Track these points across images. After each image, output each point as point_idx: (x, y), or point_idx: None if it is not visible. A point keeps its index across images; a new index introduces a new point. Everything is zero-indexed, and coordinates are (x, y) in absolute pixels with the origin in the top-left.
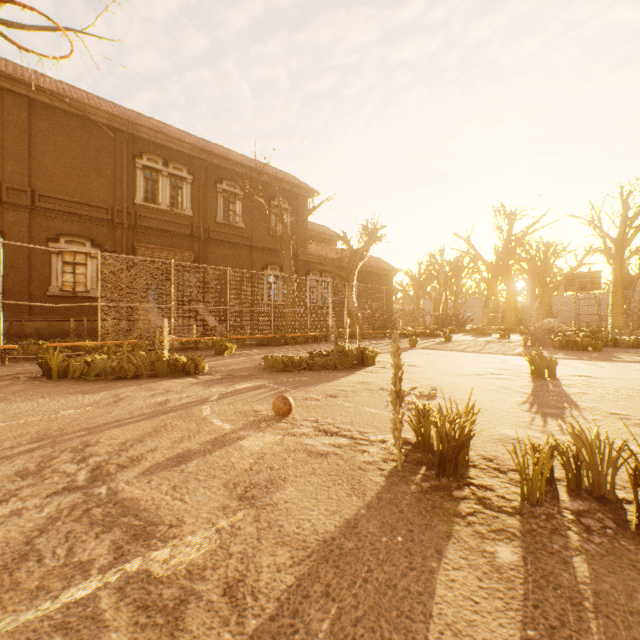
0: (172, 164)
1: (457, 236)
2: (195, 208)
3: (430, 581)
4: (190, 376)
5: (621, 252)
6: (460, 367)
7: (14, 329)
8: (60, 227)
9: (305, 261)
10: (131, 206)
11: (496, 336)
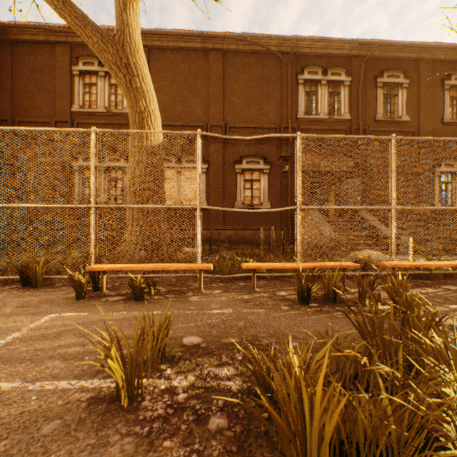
0: (330, 71)
1: None
2: (352, 110)
3: None
4: None
5: None
6: None
7: (214, 236)
8: (242, 151)
9: None
10: (293, 122)
11: None
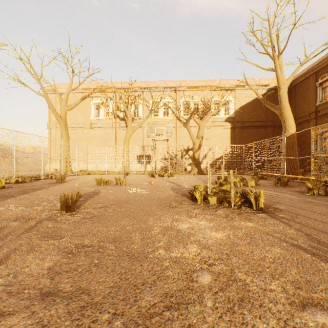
0: None
1: None
2: None
3: None
4: None
5: None
6: (132, 212)
7: None
8: None
9: None
10: None
11: None
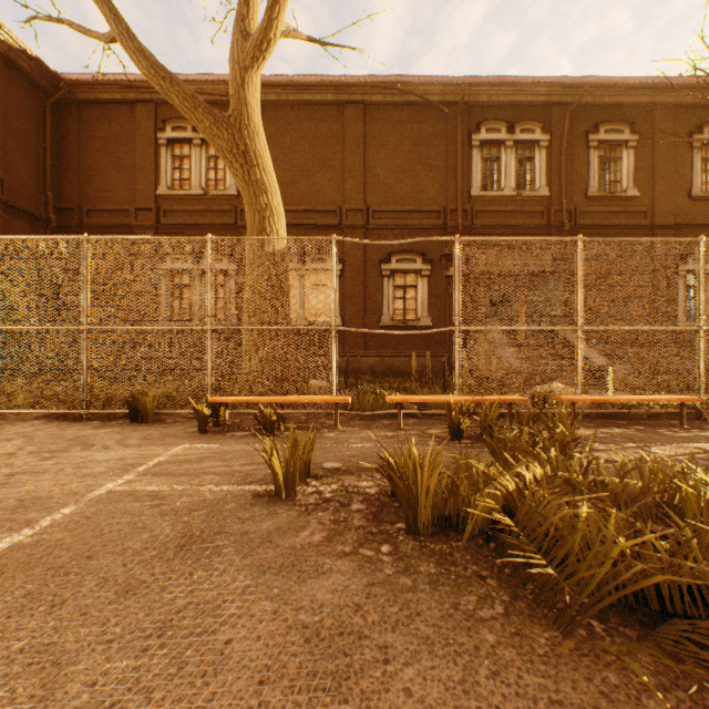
0: (518, 126)
1: None
2: (552, 183)
3: None
4: None
5: None
6: None
7: (351, 365)
8: (390, 245)
9: None
10: (465, 201)
11: None
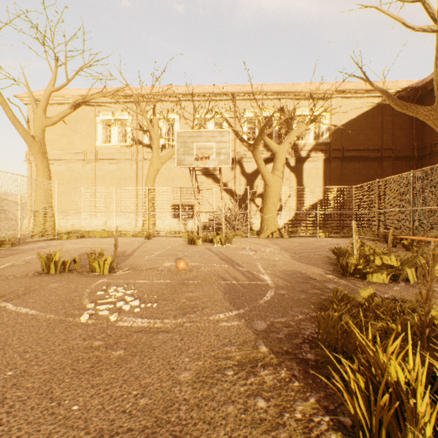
0: None
1: None
2: None
3: None
4: (336, 274)
5: None
6: None
7: None
8: None
9: None
10: None
11: None
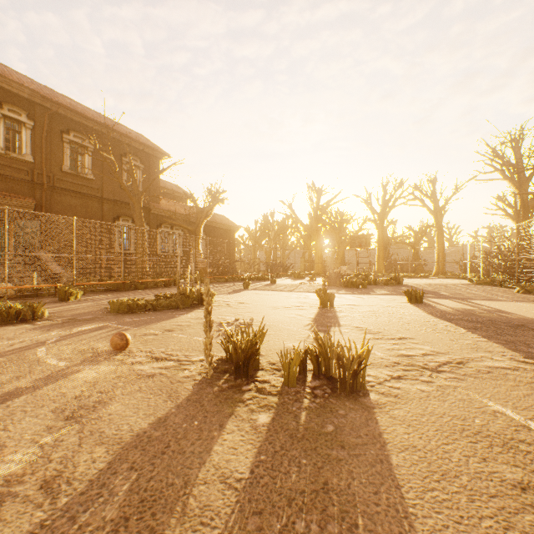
0: (7, 106)
1: (283, 203)
2: (37, 154)
3: (210, 444)
4: (26, 322)
5: (382, 222)
6: (276, 302)
7: None
8: None
9: (157, 215)
10: None
11: (308, 279)
